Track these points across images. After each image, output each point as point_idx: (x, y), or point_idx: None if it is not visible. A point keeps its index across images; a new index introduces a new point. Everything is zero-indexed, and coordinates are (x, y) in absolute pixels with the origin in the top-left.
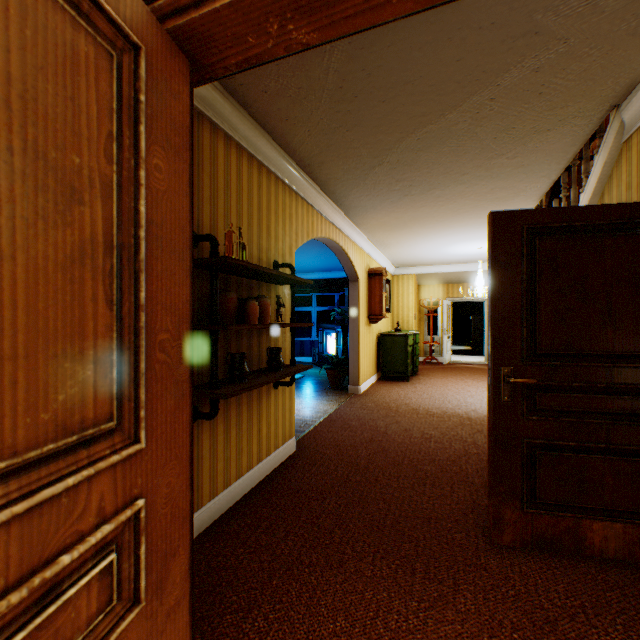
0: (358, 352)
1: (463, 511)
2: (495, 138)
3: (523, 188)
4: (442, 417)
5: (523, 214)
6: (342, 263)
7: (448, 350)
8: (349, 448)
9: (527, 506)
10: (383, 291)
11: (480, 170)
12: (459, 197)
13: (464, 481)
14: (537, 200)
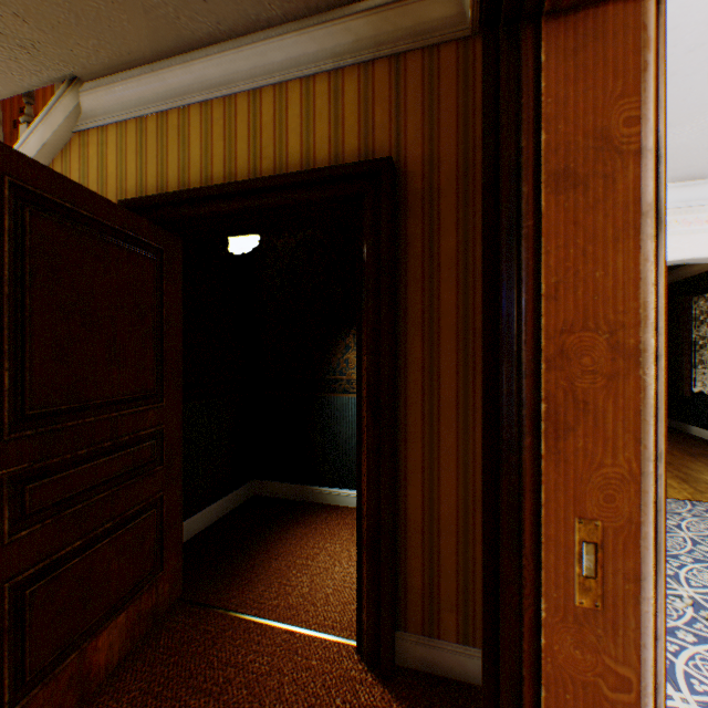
0: None
1: None
2: None
3: None
4: None
5: (6, 153)
6: None
7: None
8: None
9: (13, 705)
10: None
11: None
12: None
13: None
14: None
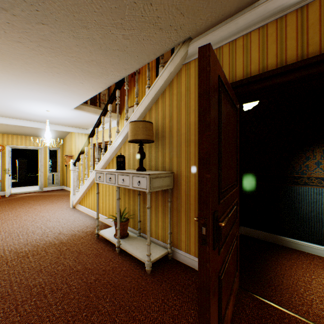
0: None
1: None
2: (135, 3)
3: (109, 72)
4: (39, 253)
5: (218, 64)
6: None
7: (10, 185)
8: None
9: None
10: None
11: (100, 33)
12: (64, 53)
13: None
14: (108, 86)
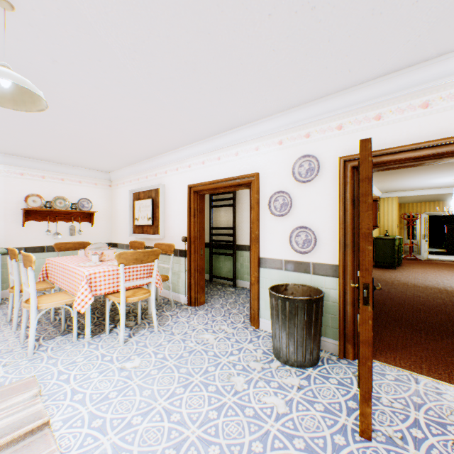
0: None
1: (443, 321)
2: None
3: None
4: (425, 288)
5: None
6: None
7: (425, 250)
8: None
9: None
10: (377, 211)
11: None
12: None
13: (443, 313)
14: None
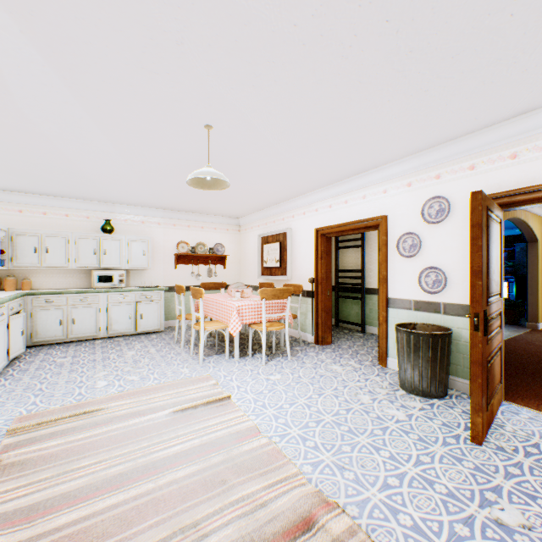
0: (536, 297)
1: None
2: None
3: None
4: None
5: None
6: (520, 230)
7: None
8: (535, 352)
9: None
10: None
11: None
12: None
13: None
14: None
